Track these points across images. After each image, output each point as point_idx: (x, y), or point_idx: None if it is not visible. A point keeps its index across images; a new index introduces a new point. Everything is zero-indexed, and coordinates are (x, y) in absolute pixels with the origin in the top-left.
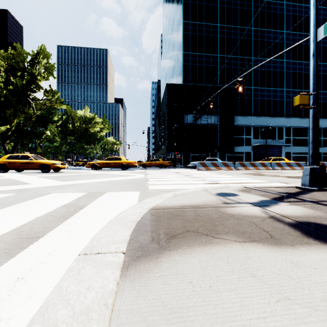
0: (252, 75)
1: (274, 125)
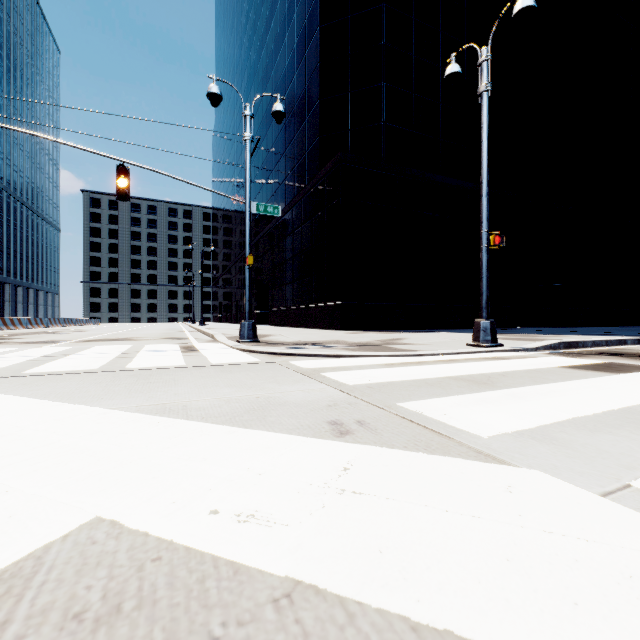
0: None
1: None
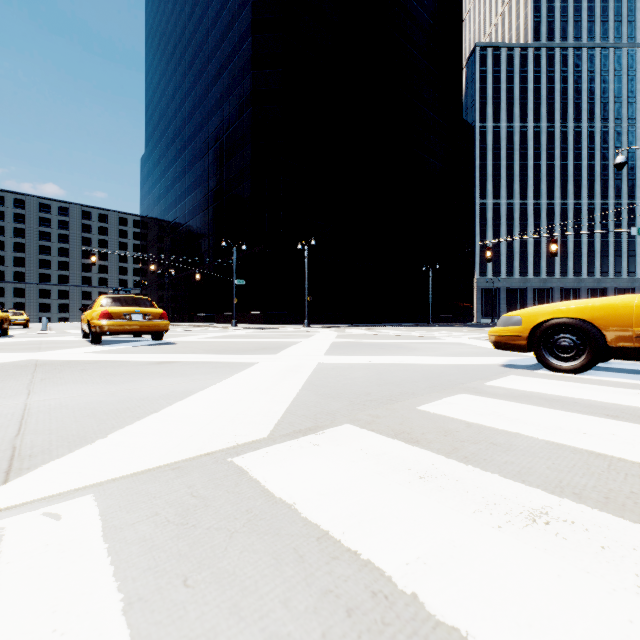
0: None
1: None
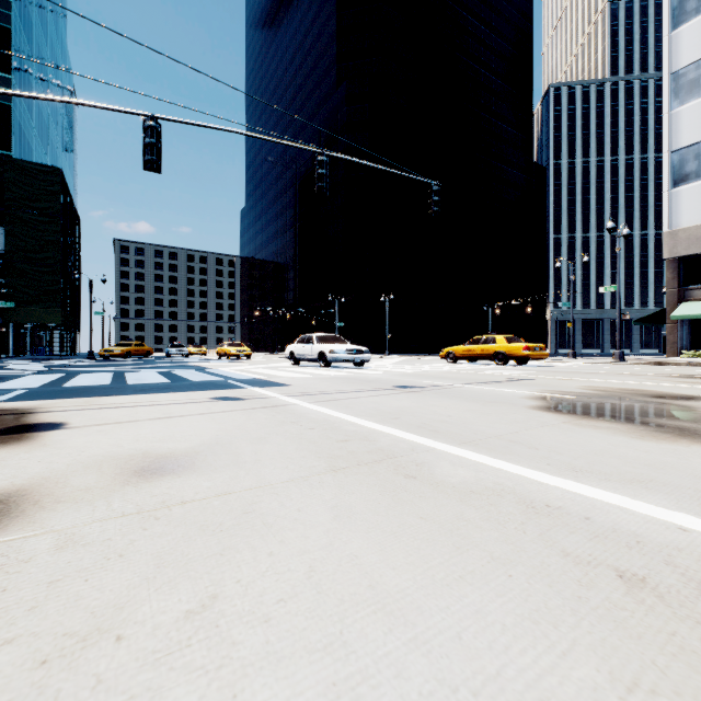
0: None
1: None
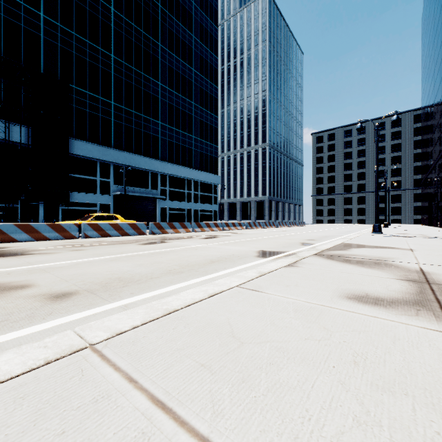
0: (112, 83)
1: (145, 169)
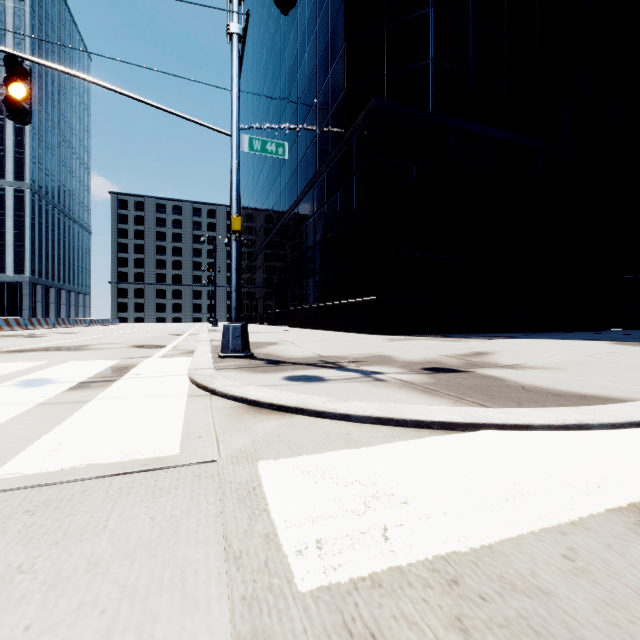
0: None
1: None
